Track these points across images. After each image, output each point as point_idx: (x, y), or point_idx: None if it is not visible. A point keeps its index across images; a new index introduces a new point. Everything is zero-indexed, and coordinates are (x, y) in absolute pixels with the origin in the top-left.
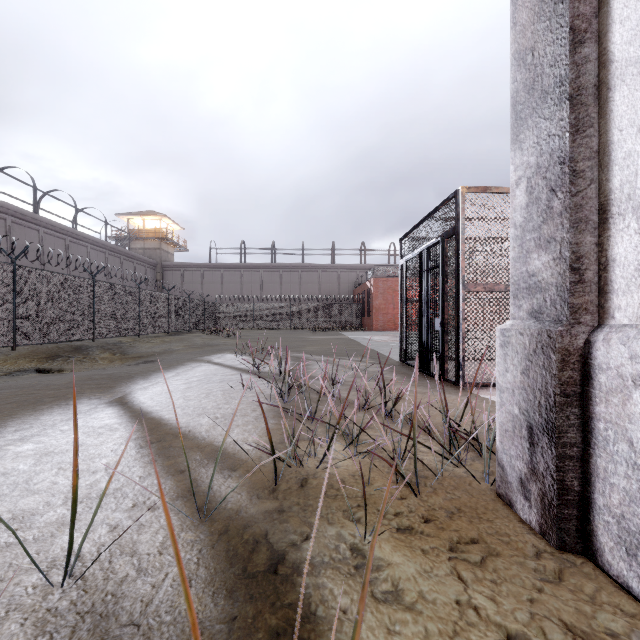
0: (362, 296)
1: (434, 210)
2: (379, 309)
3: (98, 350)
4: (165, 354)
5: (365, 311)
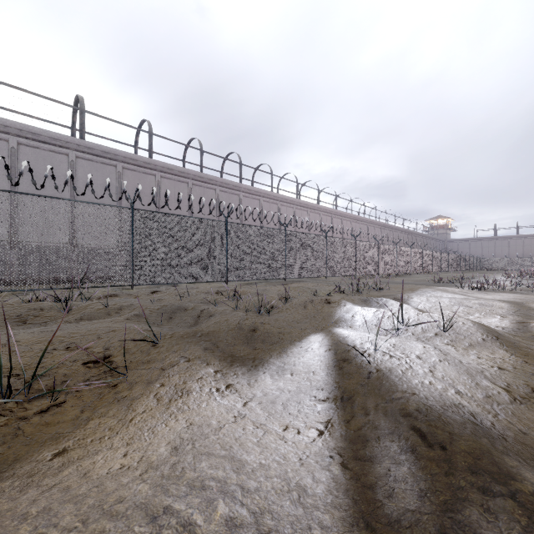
0: None
1: None
2: None
3: None
4: None
5: None
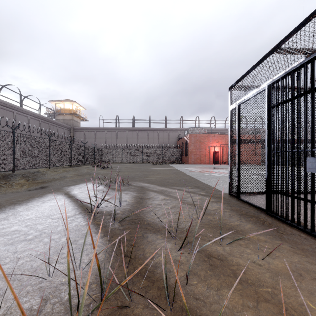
0: (182, 145)
1: (301, 23)
2: (192, 152)
3: (18, 177)
4: (57, 180)
5: (183, 153)
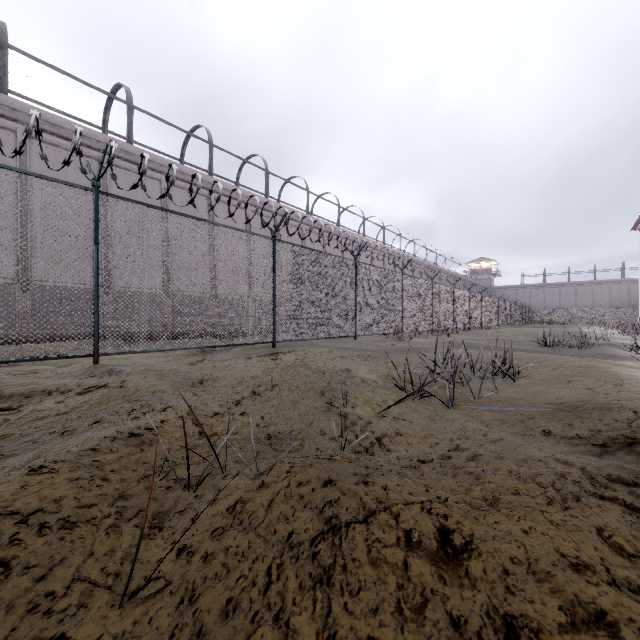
0: None
1: None
2: None
3: None
4: None
5: None
